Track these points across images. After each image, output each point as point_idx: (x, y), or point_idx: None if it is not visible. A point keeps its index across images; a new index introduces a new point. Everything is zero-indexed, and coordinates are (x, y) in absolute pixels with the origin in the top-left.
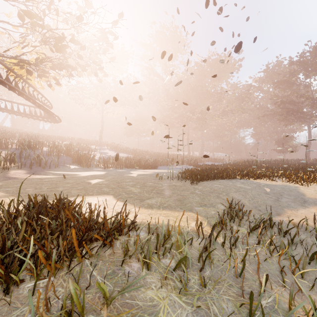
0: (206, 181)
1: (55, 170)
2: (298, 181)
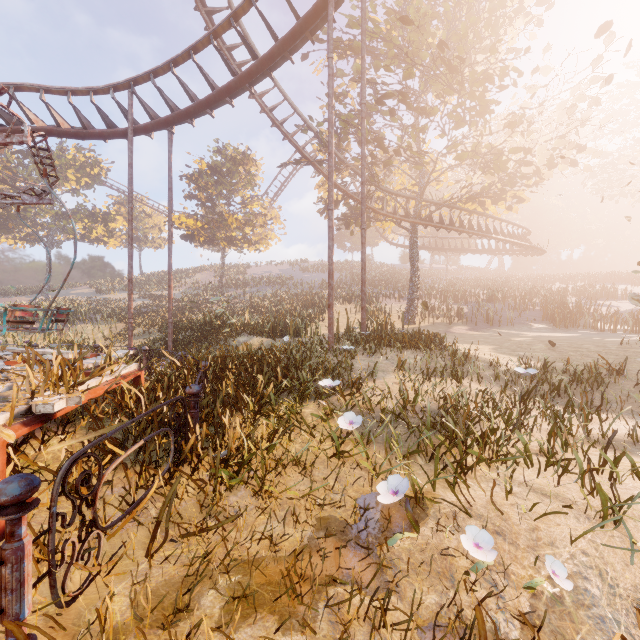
0: None
1: (504, 328)
2: None
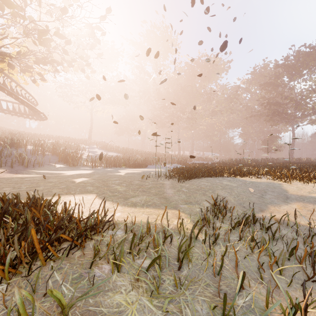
0: (194, 179)
1: (39, 169)
2: (282, 178)
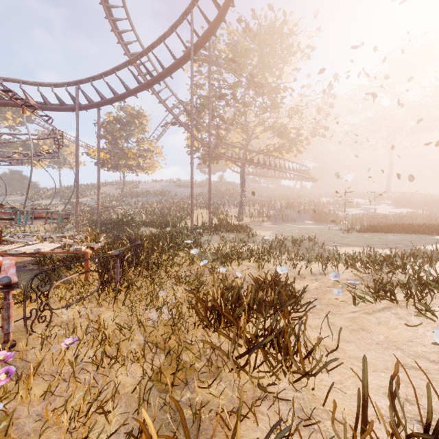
0: (372, 233)
1: (290, 223)
2: None
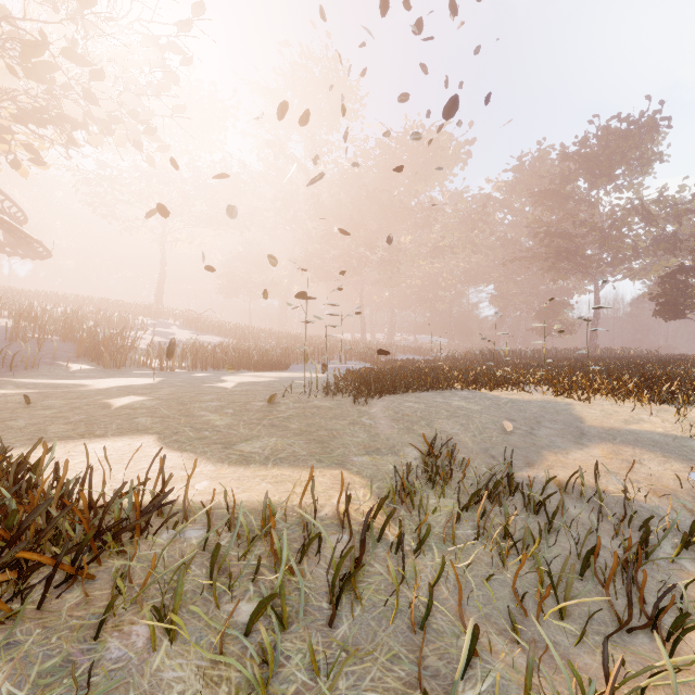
0: (390, 395)
1: (26, 375)
2: (573, 391)
